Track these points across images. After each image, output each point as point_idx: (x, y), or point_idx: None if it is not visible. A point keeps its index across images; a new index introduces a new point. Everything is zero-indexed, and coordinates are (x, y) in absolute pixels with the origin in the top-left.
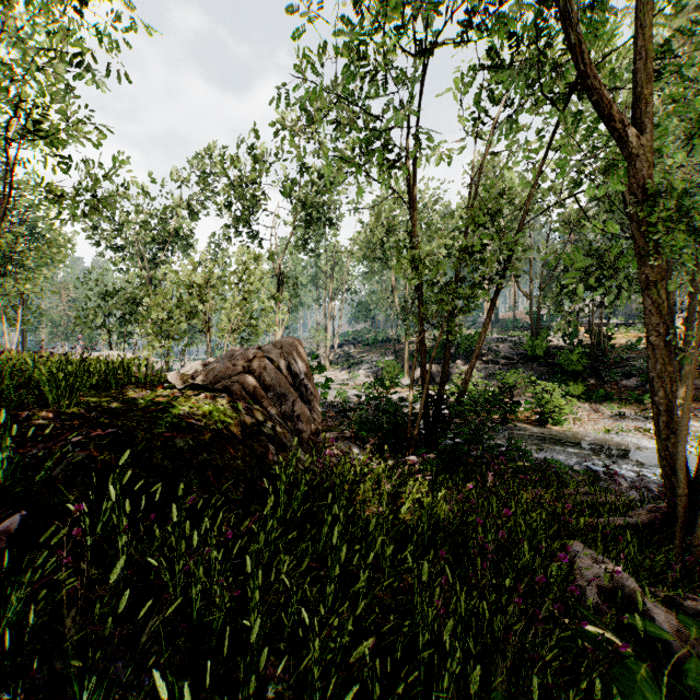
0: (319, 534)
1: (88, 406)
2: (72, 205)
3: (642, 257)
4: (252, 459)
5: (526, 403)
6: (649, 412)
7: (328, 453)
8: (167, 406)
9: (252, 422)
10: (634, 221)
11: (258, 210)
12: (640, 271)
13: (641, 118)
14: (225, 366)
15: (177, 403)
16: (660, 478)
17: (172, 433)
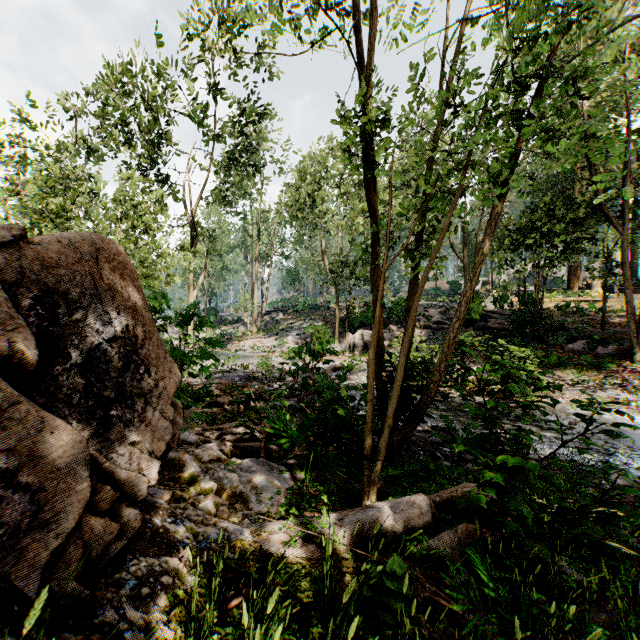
0: None
1: None
2: None
3: None
4: None
5: (478, 370)
6: (613, 379)
7: None
8: None
9: None
10: None
11: (169, 152)
12: None
13: None
14: None
15: None
16: None
17: None
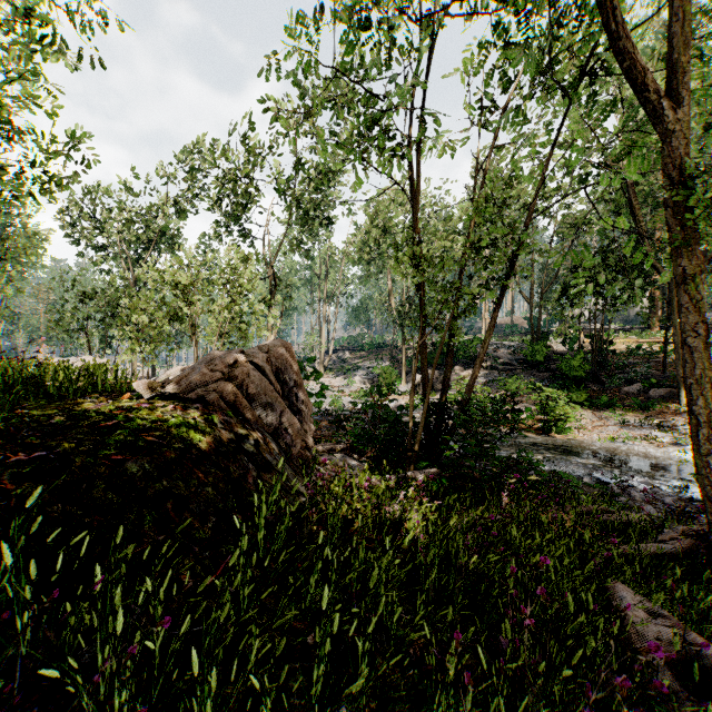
0: (308, 578)
1: (21, 421)
2: (49, 200)
3: (678, 247)
4: (226, 485)
5: (528, 410)
6: (653, 419)
7: (319, 476)
8: (124, 420)
9: (229, 438)
10: (668, 207)
11: (249, 209)
12: (674, 264)
13: (676, 90)
14: (201, 372)
15: (138, 416)
16: (678, 492)
17: (123, 455)
